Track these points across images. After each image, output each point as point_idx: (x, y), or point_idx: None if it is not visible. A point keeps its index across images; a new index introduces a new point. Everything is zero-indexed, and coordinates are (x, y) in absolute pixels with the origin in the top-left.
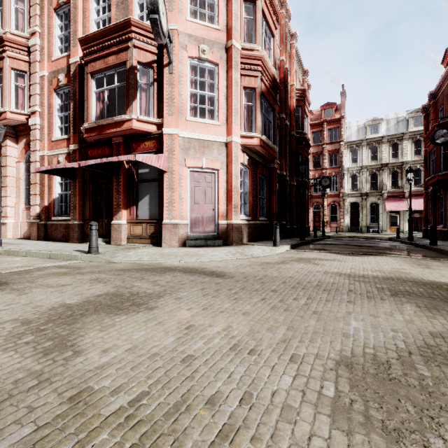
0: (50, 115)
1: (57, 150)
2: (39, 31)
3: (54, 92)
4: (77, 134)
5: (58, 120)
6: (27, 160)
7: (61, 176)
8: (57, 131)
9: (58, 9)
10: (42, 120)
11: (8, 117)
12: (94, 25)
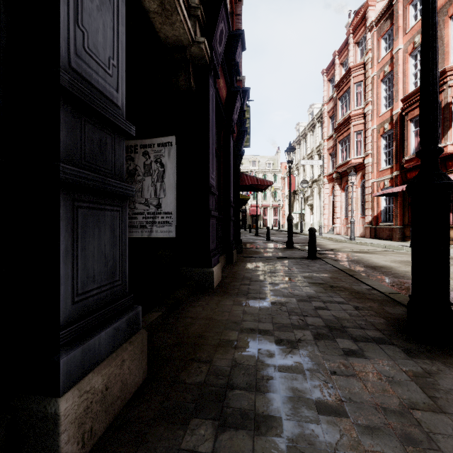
0: (378, 154)
1: (382, 177)
2: (370, 100)
3: (381, 137)
4: (398, 164)
5: (383, 156)
6: (361, 186)
7: (387, 196)
8: (383, 164)
9: (383, 79)
10: (372, 158)
11: (352, 163)
12: (411, 78)
